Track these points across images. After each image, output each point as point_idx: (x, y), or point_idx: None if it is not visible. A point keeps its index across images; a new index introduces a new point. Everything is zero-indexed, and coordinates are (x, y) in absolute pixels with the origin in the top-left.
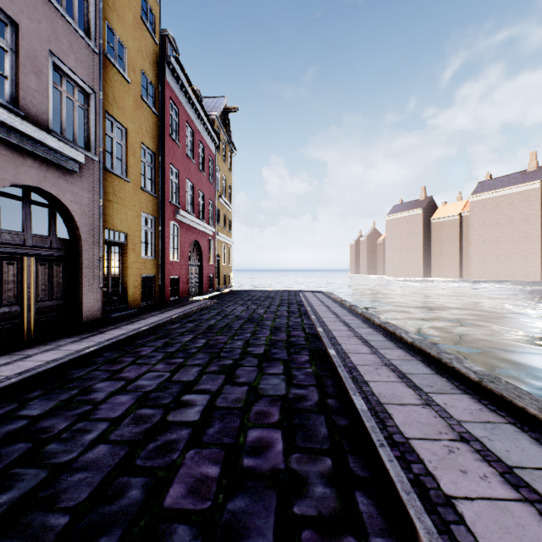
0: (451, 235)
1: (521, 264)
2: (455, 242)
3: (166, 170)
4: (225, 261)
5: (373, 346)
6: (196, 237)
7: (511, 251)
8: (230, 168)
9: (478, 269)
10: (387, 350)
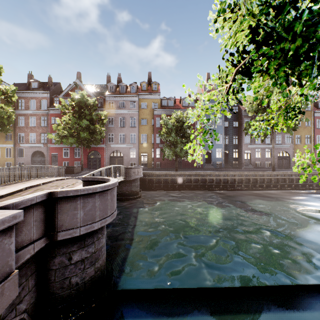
0: None
1: None
2: None
3: (314, 137)
4: None
5: None
6: None
7: None
8: None
9: None
10: None
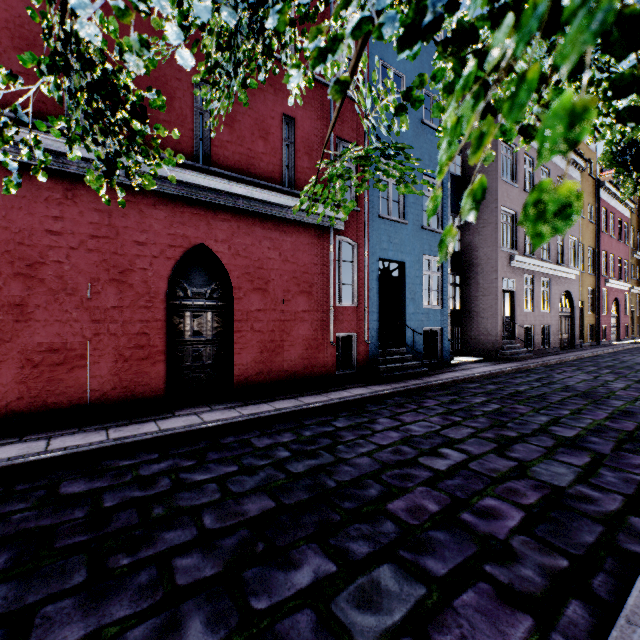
0: None
1: None
2: None
3: (599, 256)
4: (638, 311)
5: None
6: (615, 295)
7: None
8: None
9: None
10: None
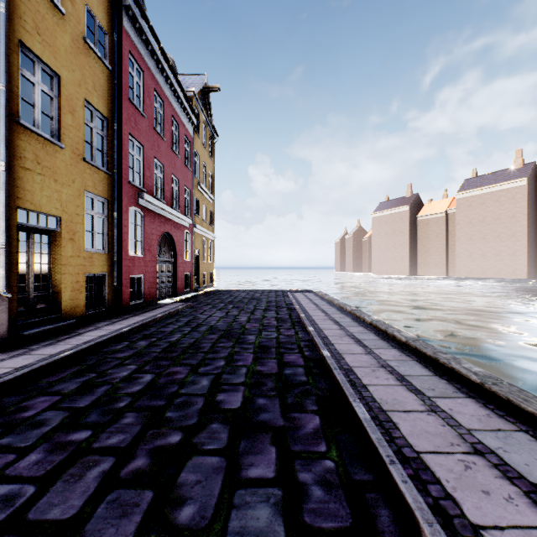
0: (437, 232)
1: (507, 262)
2: (441, 240)
3: (124, 142)
4: (205, 257)
5: (420, 391)
6: (167, 228)
7: (497, 249)
8: (211, 155)
9: (465, 267)
10: (448, 400)
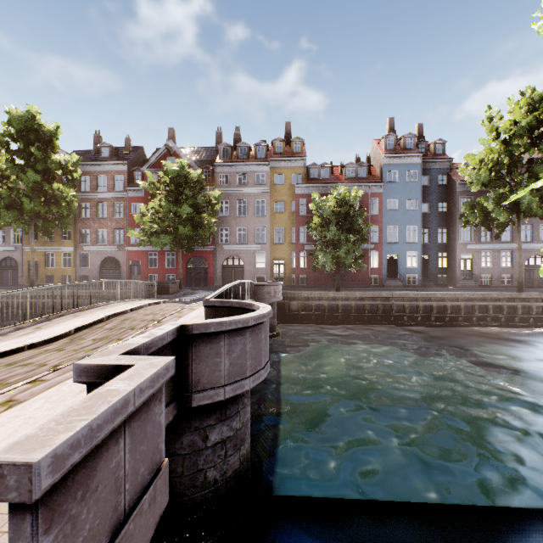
0: None
1: None
2: None
3: None
4: None
5: None
6: None
7: None
8: None
9: None
10: None
